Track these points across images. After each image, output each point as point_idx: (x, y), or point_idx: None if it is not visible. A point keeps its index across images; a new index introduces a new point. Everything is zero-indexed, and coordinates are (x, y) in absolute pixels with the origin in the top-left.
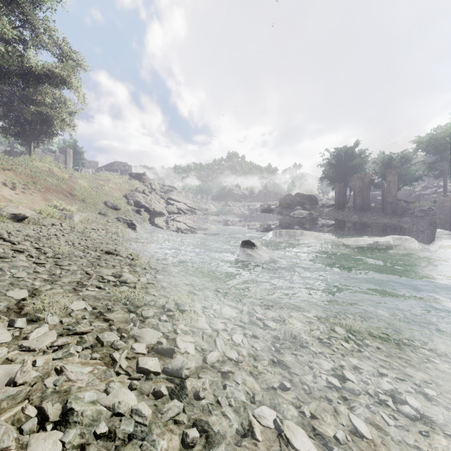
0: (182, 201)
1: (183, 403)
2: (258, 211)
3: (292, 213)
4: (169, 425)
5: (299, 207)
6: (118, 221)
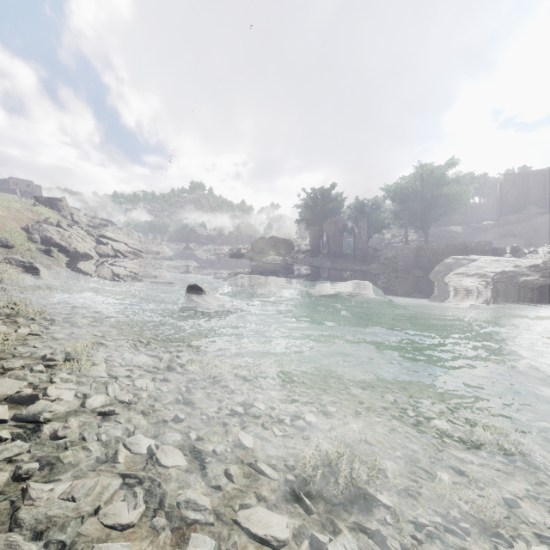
0: (121, 241)
1: (32, 445)
2: (226, 256)
3: (264, 259)
4: (1, 465)
5: (273, 252)
6: (8, 263)
